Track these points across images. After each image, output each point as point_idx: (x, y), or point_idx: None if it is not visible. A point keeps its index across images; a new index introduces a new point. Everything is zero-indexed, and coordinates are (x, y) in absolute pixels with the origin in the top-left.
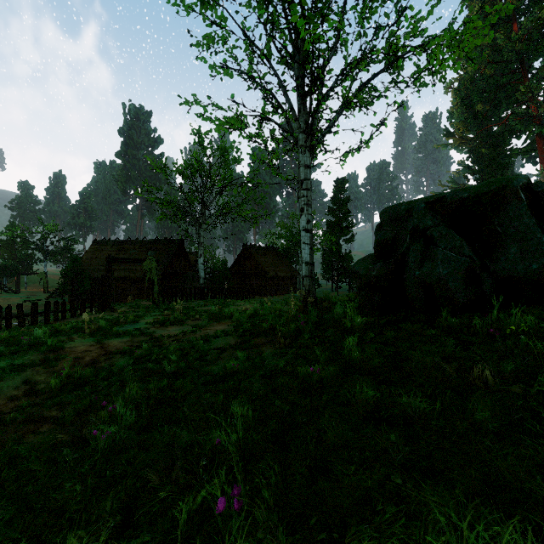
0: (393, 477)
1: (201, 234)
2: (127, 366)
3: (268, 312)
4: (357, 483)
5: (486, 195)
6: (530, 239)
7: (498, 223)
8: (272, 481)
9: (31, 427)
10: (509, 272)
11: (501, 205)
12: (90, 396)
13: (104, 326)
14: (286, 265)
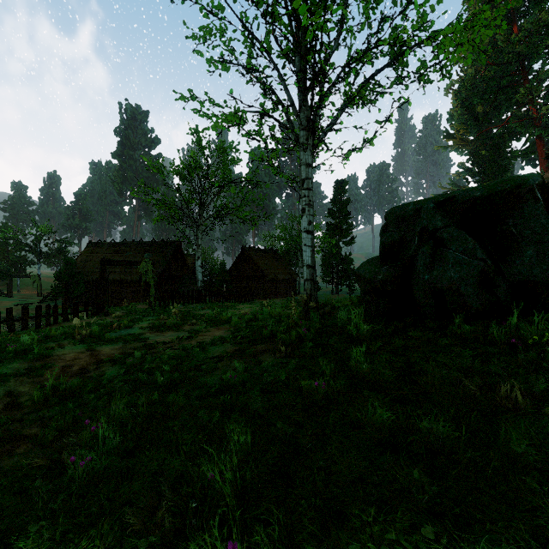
0: (423, 531)
1: (198, 236)
2: (118, 376)
3: (267, 316)
4: (378, 534)
5: (500, 194)
6: (548, 241)
7: (513, 224)
8: (275, 535)
9: (7, 448)
10: (525, 276)
11: (515, 205)
12: (74, 411)
13: (96, 332)
14: (285, 268)
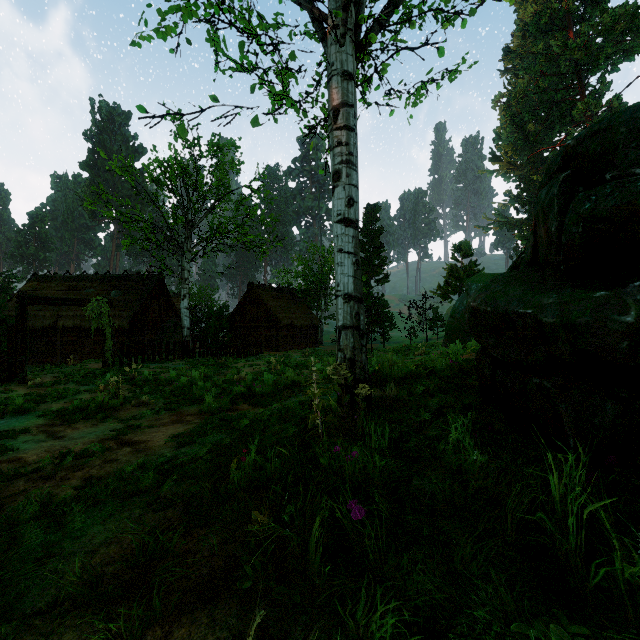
0: None
1: (184, 266)
2: None
3: (270, 389)
4: None
5: None
6: None
7: None
8: None
9: None
10: None
11: None
12: None
13: None
14: (304, 311)
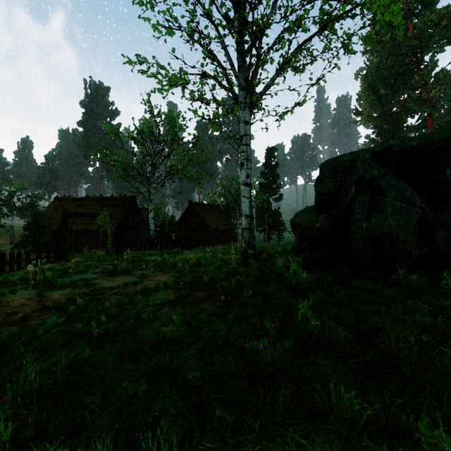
0: None
1: (151, 192)
2: (57, 325)
3: (209, 262)
4: None
5: (437, 142)
6: None
7: (450, 173)
8: None
9: None
10: None
11: None
12: None
13: (50, 277)
14: (225, 219)
